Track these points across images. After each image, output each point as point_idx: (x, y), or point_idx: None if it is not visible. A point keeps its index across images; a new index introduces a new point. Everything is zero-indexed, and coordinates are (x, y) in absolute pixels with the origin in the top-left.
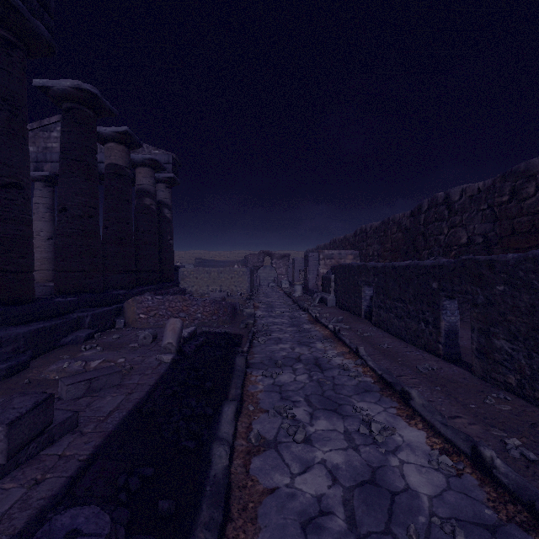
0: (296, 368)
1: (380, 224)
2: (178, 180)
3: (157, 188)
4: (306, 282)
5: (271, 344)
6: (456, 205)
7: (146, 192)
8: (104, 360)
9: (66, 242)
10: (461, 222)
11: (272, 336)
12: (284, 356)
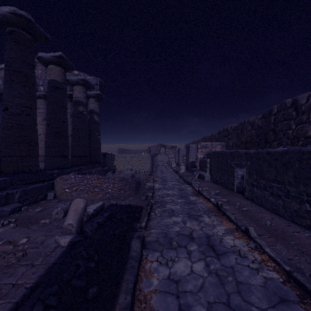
0: (190, 250)
1: (237, 125)
2: (103, 96)
3: (89, 101)
4: (187, 163)
5: (166, 216)
6: (303, 107)
7: (80, 102)
8: (4, 242)
9: (7, 134)
10: (308, 120)
11: (166, 207)
12: (177, 232)
